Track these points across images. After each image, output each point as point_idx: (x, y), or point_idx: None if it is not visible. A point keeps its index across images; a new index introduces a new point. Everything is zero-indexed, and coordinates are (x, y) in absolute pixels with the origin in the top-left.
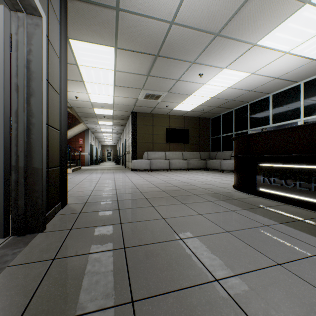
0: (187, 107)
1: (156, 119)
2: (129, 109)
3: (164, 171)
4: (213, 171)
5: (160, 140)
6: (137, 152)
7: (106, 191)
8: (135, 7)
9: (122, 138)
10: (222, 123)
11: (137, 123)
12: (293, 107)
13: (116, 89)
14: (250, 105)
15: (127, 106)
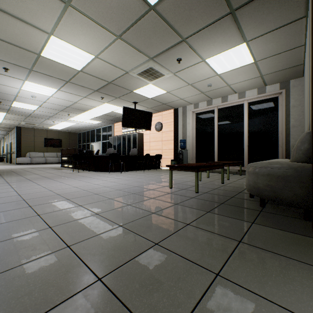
0: (57, 128)
1: (37, 132)
2: (15, 125)
3: (42, 164)
4: None
5: (40, 145)
6: (21, 152)
7: (2, 169)
8: (16, 110)
9: (7, 139)
10: (82, 137)
11: (21, 134)
12: (100, 136)
13: (5, 119)
14: (91, 131)
15: (12, 124)
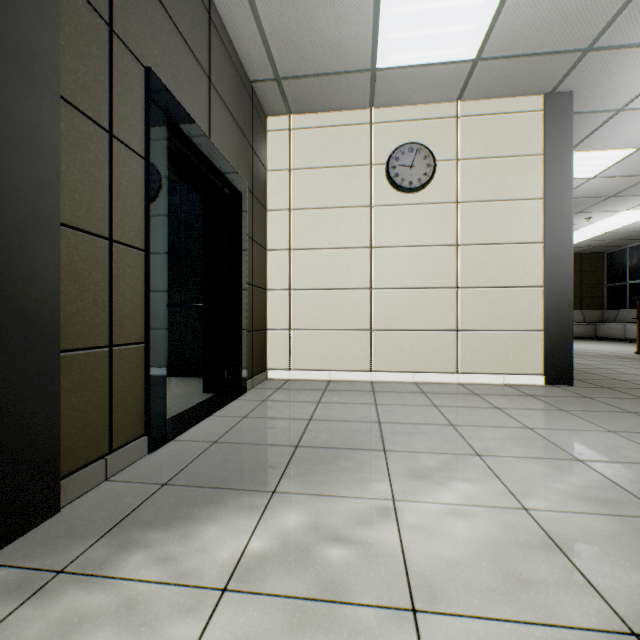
0: None
1: None
2: None
3: None
4: (608, 341)
5: None
6: None
7: None
8: None
9: None
10: (629, 262)
11: None
12: None
13: None
14: None
15: None
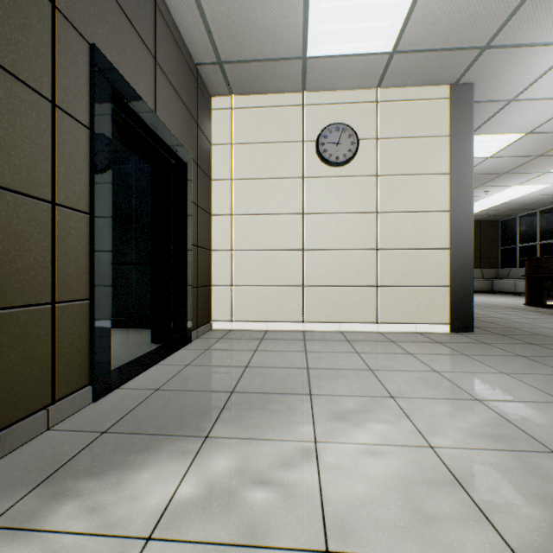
0: None
1: None
2: None
3: None
4: (502, 295)
5: None
6: None
7: None
8: None
9: None
10: (519, 228)
11: None
12: None
13: None
14: None
15: None
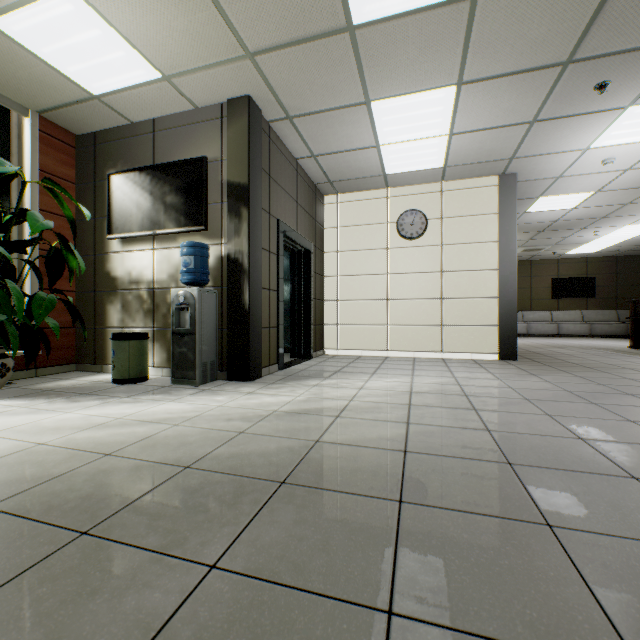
0: (587, 250)
1: (535, 267)
2: None
3: (549, 337)
4: None
5: (541, 295)
6: None
7: None
8: (525, 222)
9: None
10: None
11: None
12: None
13: None
14: None
15: None
